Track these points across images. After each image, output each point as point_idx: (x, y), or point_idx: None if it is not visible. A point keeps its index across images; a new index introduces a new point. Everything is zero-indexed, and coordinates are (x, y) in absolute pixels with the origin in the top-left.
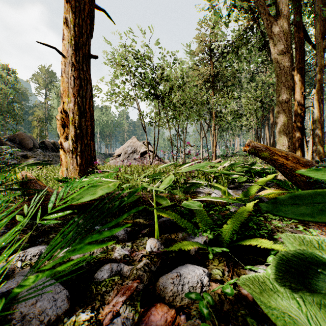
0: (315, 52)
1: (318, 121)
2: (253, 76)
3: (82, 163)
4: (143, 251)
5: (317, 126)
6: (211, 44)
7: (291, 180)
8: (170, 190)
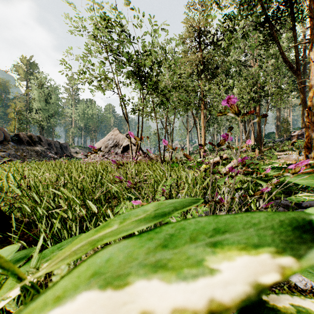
0: None
1: None
2: (241, 69)
3: None
4: None
5: None
6: (200, 28)
7: None
8: None
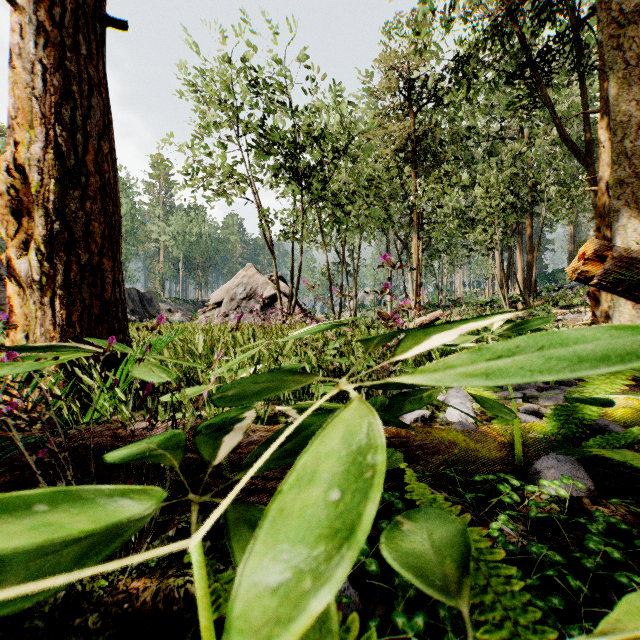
0: None
1: None
2: (494, 145)
3: (70, 319)
4: None
5: None
6: (410, 73)
7: None
8: None
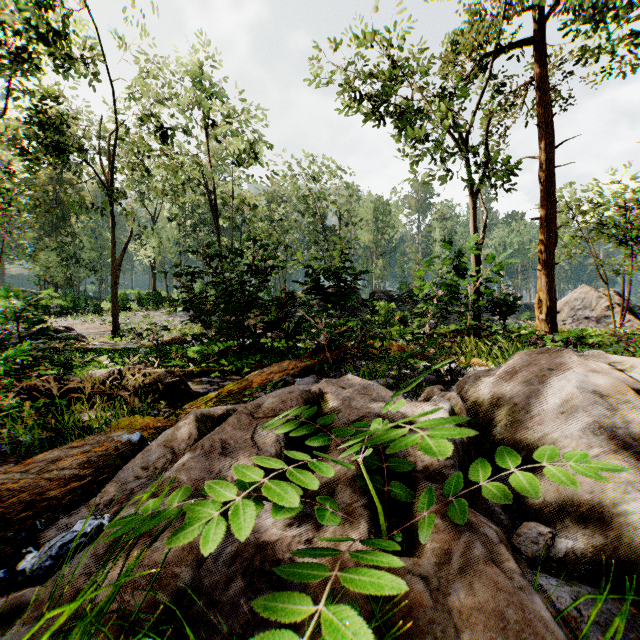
0: None
1: None
2: None
3: (551, 327)
4: None
5: None
6: None
7: None
8: None
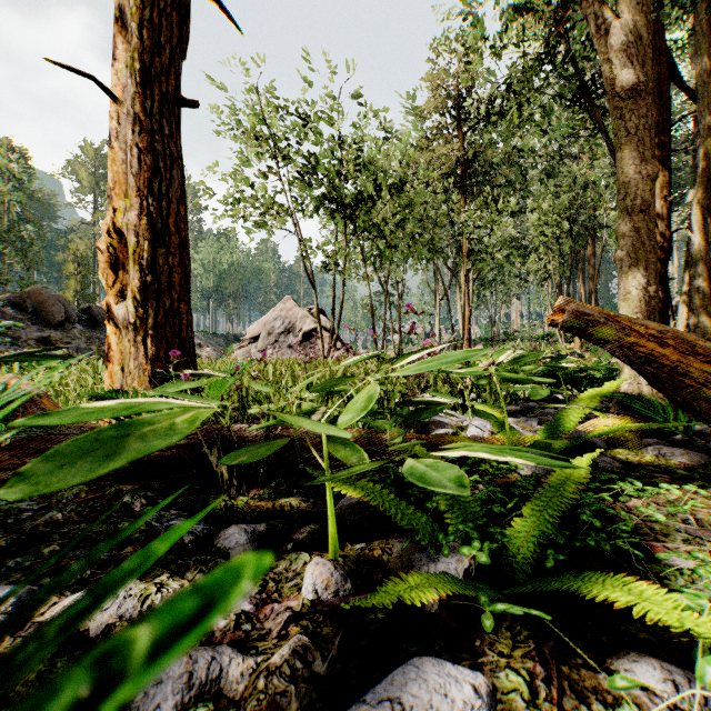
0: (696, 105)
1: (701, 261)
2: (552, 165)
3: (158, 354)
4: (295, 601)
5: (700, 272)
6: (459, 92)
7: (673, 397)
8: (369, 420)
